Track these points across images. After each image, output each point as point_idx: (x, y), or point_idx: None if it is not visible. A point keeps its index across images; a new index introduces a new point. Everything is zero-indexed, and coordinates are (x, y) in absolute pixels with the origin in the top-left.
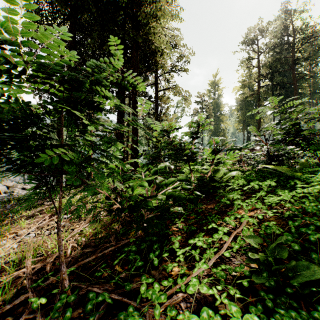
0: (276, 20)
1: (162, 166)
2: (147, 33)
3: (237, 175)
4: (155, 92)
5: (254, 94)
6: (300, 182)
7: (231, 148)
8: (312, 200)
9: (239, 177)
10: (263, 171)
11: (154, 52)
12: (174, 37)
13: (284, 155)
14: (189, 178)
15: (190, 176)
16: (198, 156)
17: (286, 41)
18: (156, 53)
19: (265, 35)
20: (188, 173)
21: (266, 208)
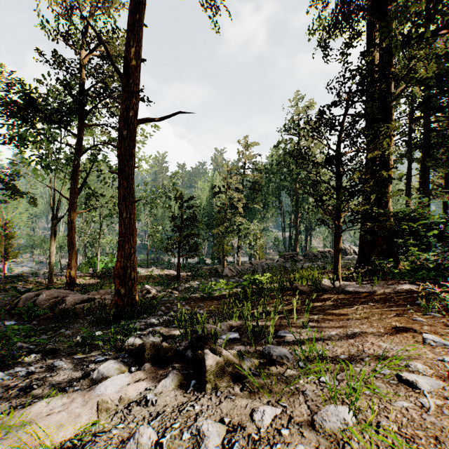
0: None
1: None
2: None
3: None
4: None
5: None
6: None
7: None
8: None
9: None
10: None
11: None
12: None
13: None
14: None
15: None
16: None
17: None
18: None
19: None
20: None
21: None
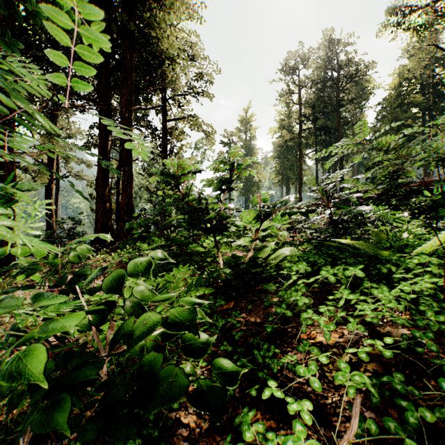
0: (319, 49)
1: (151, 259)
2: (148, 23)
3: (291, 253)
4: (162, 121)
5: (294, 139)
6: (395, 268)
7: (289, 211)
8: (437, 309)
9: (294, 256)
10: (327, 245)
11: (160, 59)
12: (191, 45)
13: (352, 220)
14: (214, 255)
15: (215, 252)
16: (230, 223)
17: (330, 76)
18: (163, 60)
19: (307, 64)
20: (212, 247)
21: (364, 329)
